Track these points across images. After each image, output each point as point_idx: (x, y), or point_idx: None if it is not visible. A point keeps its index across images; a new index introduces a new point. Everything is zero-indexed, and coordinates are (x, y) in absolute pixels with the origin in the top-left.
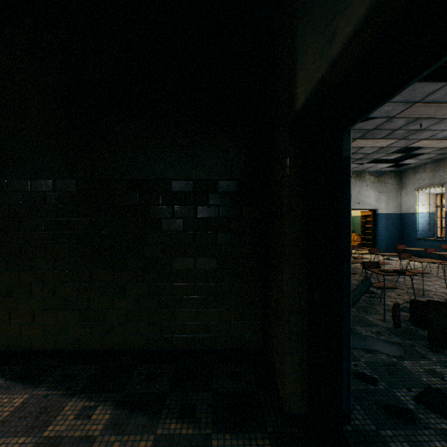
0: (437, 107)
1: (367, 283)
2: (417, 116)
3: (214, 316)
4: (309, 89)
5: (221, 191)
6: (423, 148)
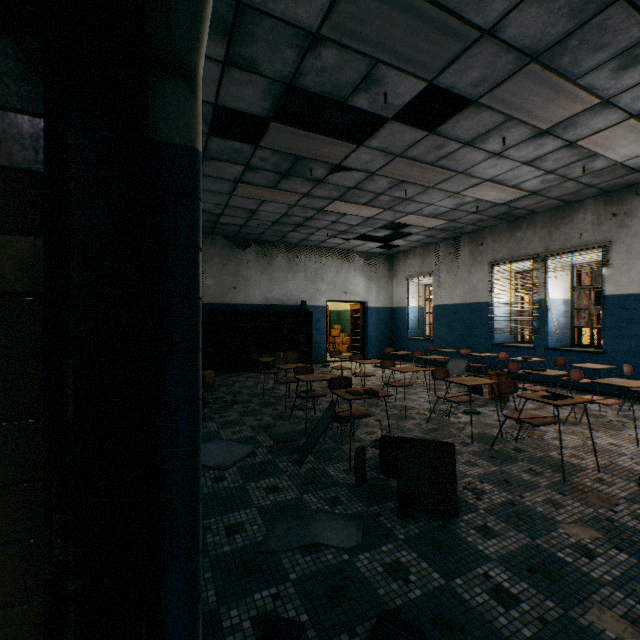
0: (421, 168)
1: (330, 414)
2: (401, 178)
3: None
4: None
5: None
6: (412, 226)
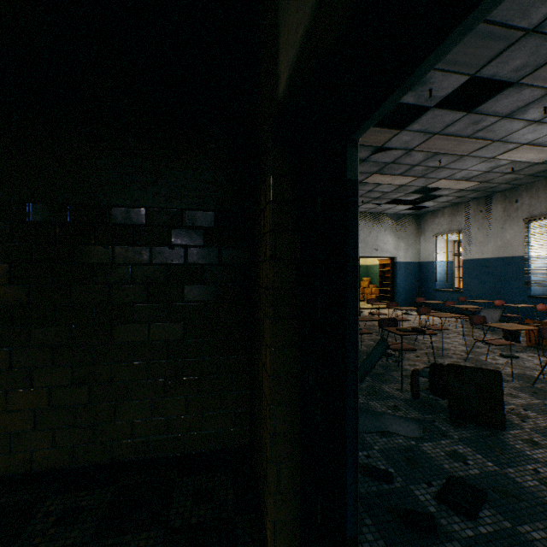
0: (456, 141)
1: (383, 346)
2: (436, 151)
3: (179, 406)
4: (291, 58)
5: (189, 225)
6: (442, 189)
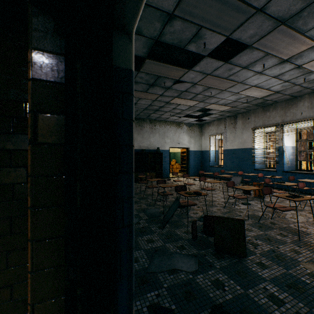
0: (219, 81)
1: (177, 204)
2: (209, 86)
3: None
4: None
5: None
6: (213, 110)
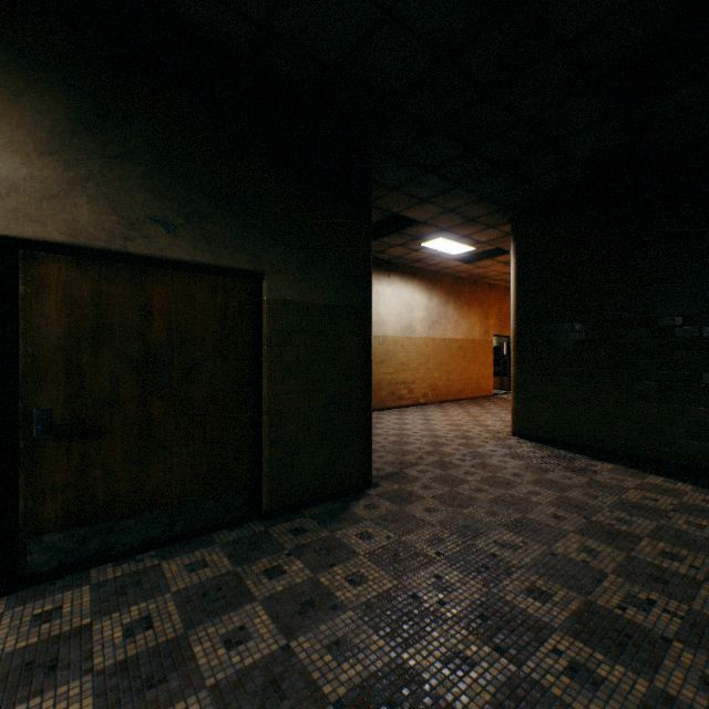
0: None
1: None
2: None
3: None
4: None
5: None
6: None
